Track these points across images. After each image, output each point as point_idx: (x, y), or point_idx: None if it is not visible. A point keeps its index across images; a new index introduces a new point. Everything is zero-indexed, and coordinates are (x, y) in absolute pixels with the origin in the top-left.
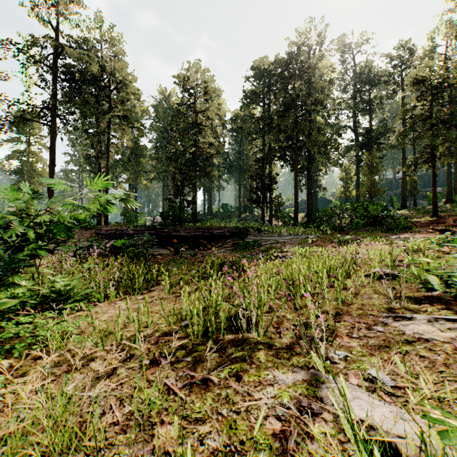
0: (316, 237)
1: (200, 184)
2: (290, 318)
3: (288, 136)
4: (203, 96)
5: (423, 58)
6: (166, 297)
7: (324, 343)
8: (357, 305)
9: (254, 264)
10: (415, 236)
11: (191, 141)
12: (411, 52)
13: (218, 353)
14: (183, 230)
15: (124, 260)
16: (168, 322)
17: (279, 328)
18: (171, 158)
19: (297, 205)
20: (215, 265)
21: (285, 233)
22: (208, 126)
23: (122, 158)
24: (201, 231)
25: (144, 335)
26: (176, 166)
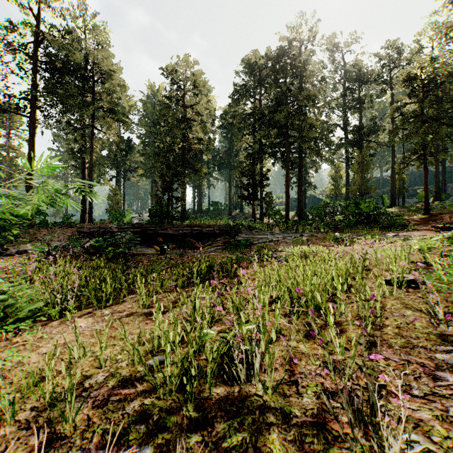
0: (310, 235)
1: (189, 181)
2: (305, 351)
3: (279, 132)
4: (193, 90)
5: (412, 58)
6: (140, 311)
7: (400, 441)
8: (392, 328)
9: (249, 268)
10: (414, 234)
11: (179, 136)
12: (400, 51)
13: (200, 433)
14: (171, 228)
15: (99, 262)
16: (132, 357)
17: (294, 374)
18: (159, 154)
19: (288, 202)
20: (203, 268)
21: (277, 231)
22: (198, 121)
23: (109, 154)
24: (190, 229)
25: (91, 384)
26: (164, 161)
